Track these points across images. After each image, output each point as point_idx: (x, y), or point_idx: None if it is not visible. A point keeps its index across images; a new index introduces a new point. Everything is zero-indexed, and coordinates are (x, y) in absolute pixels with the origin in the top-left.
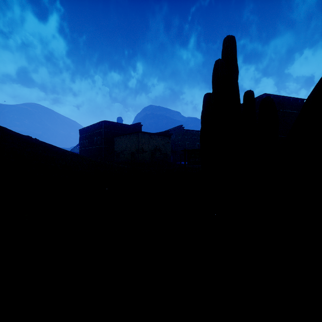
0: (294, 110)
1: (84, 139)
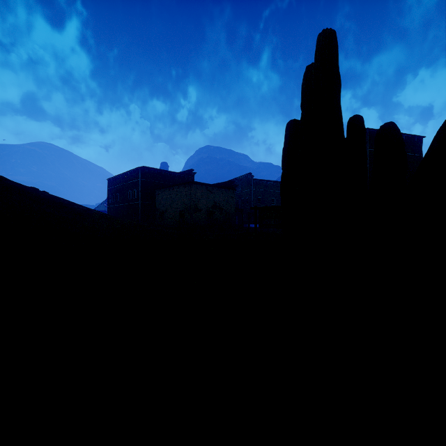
0: (408, 152)
1: (114, 193)
